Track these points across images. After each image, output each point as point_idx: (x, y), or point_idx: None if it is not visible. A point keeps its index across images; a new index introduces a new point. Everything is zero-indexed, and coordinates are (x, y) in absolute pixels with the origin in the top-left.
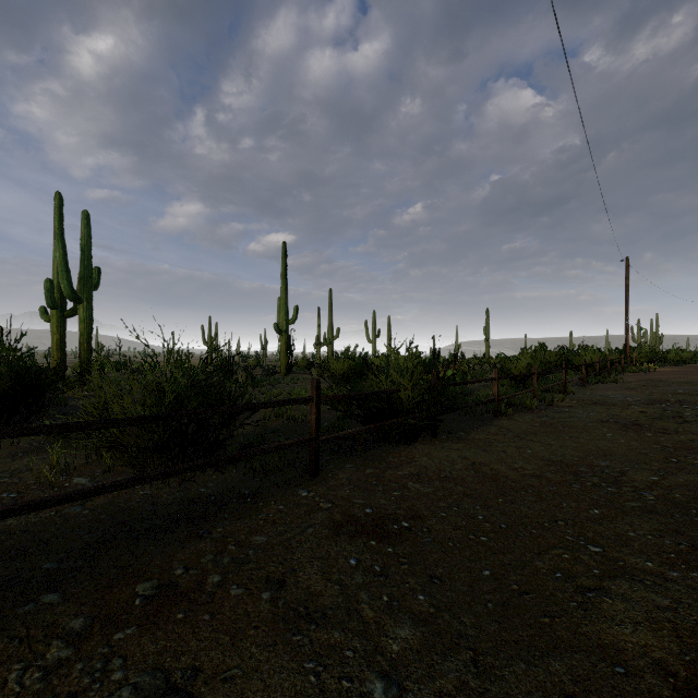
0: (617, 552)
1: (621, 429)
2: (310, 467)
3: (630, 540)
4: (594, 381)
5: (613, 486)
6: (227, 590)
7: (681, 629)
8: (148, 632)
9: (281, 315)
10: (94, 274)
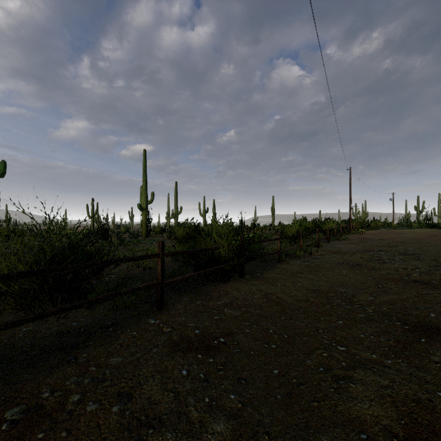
0: (355, 349)
1: (350, 268)
2: (157, 302)
3: (362, 340)
4: (334, 239)
5: (349, 305)
6: (84, 407)
7: (397, 401)
8: None
9: (143, 198)
10: (1, 166)
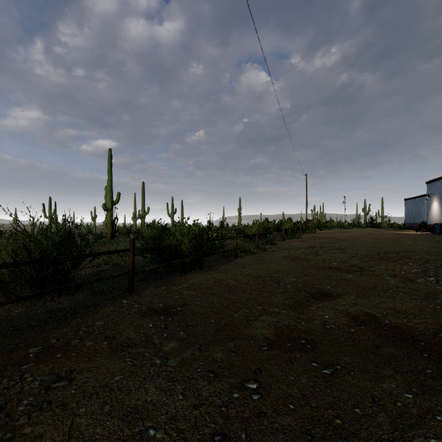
0: (267, 307)
1: (290, 260)
2: (128, 287)
3: (274, 303)
4: (289, 238)
5: (276, 284)
6: (84, 343)
7: (277, 327)
8: (42, 363)
9: (108, 198)
10: None
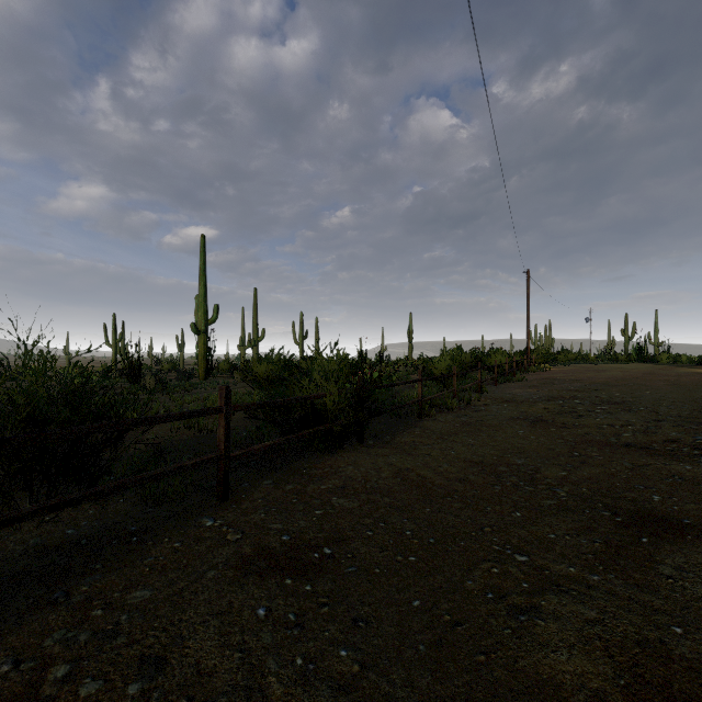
0: (542, 559)
1: (530, 425)
2: (218, 489)
3: (552, 543)
4: (504, 380)
5: (530, 485)
6: (74, 690)
7: (611, 646)
8: None
9: (200, 314)
10: None
